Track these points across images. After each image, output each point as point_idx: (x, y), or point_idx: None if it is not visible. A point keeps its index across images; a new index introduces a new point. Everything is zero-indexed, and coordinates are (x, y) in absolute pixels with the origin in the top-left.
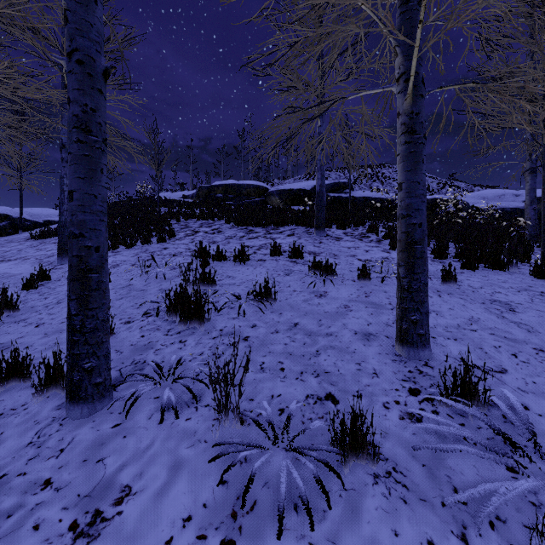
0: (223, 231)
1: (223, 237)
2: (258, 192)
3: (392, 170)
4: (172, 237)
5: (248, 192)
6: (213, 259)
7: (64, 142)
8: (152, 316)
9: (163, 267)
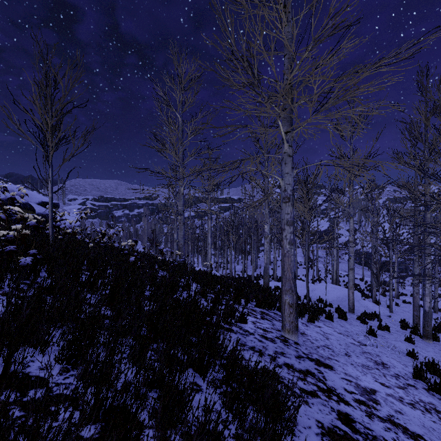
0: None
1: None
2: None
3: None
4: None
5: None
6: None
7: None
8: None
9: None
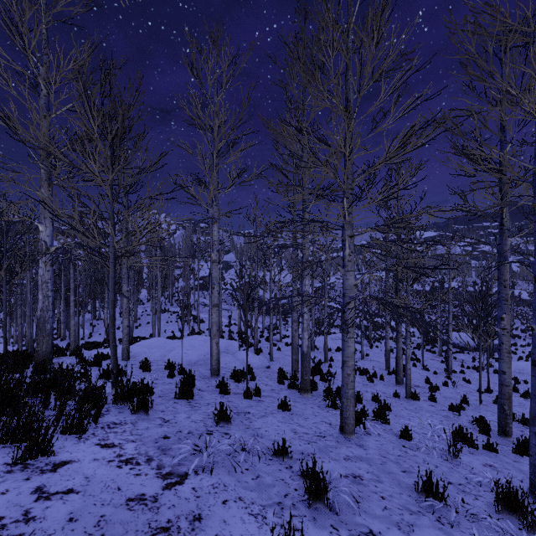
0: None
1: None
2: None
3: None
4: None
5: None
6: None
7: None
8: None
9: None
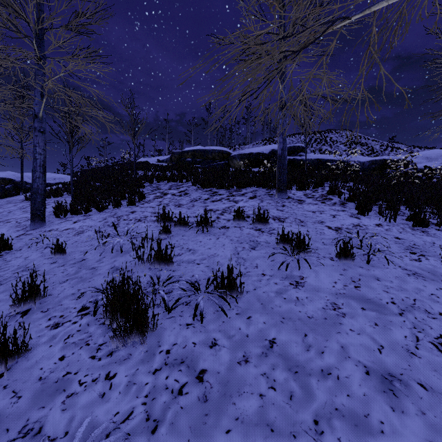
0: (189, 193)
1: (189, 199)
2: (222, 156)
3: (338, 135)
4: (142, 199)
5: (213, 156)
6: (175, 226)
7: (36, 112)
8: (88, 314)
9: (123, 236)
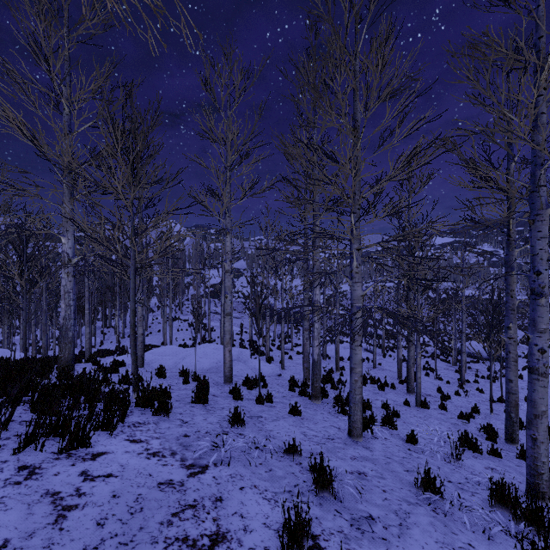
0: None
1: None
2: None
3: None
4: None
5: None
6: None
7: None
8: None
9: None
